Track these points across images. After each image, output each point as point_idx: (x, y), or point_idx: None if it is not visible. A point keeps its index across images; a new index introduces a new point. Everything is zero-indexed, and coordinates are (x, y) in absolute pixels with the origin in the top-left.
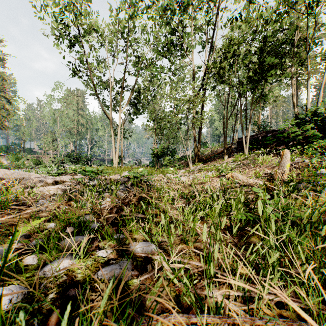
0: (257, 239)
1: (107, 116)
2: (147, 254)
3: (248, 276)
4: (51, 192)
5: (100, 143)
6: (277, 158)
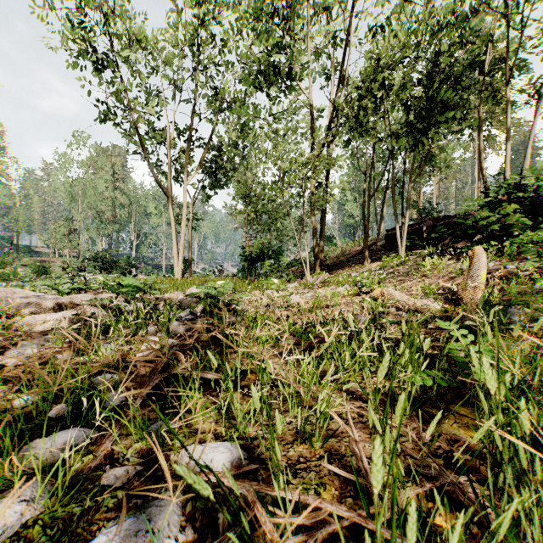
0: (455, 428)
1: (164, 191)
2: (221, 477)
3: (461, 539)
4: (49, 325)
5: (153, 238)
6: (456, 262)
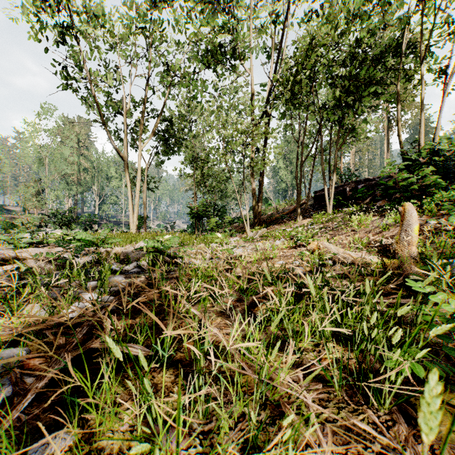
0: None
1: (120, 155)
2: None
3: None
4: None
5: (114, 198)
6: (379, 218)
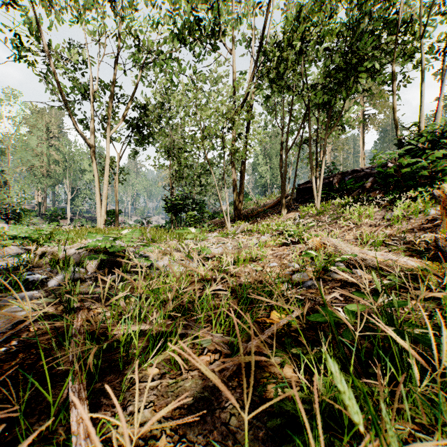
0: None
1: (86, 141)
2: None
3: None
4: None
5: (88, 193)
6: (380, 210)
